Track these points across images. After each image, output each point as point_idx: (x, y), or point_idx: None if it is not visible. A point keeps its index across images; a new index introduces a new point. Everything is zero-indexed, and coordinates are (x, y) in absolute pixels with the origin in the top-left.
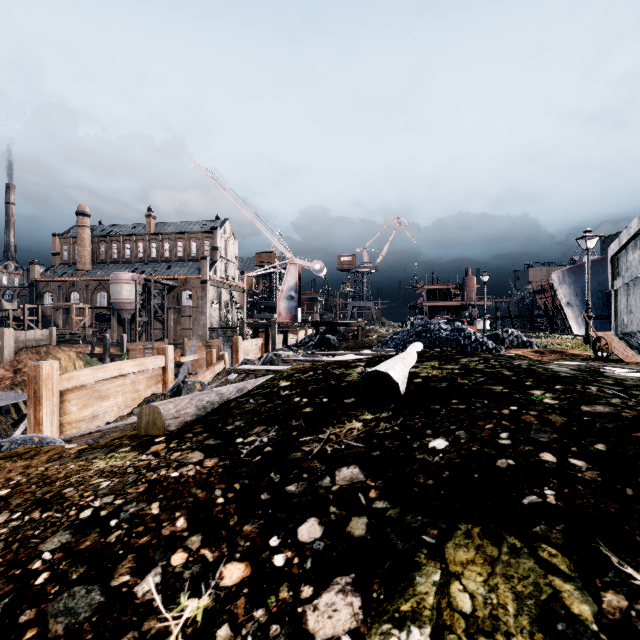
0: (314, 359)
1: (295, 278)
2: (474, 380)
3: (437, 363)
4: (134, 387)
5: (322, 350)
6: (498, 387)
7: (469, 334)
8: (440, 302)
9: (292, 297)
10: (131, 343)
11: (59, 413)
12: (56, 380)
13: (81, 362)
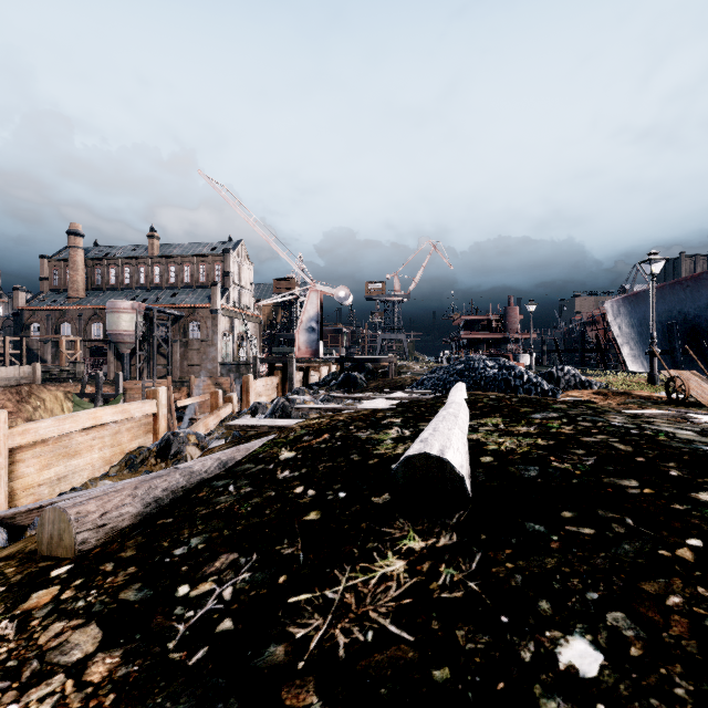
0: (335, 407)
1: (316, 307)
2: (579, 463)
3: (500, 421)
4: (115, 439)
5: (347, 390)
6: (630, 482)
7: (521, 373)
8: (480, 334)
9: (313, 329)
10: (128, 381)
11: (9, 477)
12: (4, 435)
13: (70, 403)
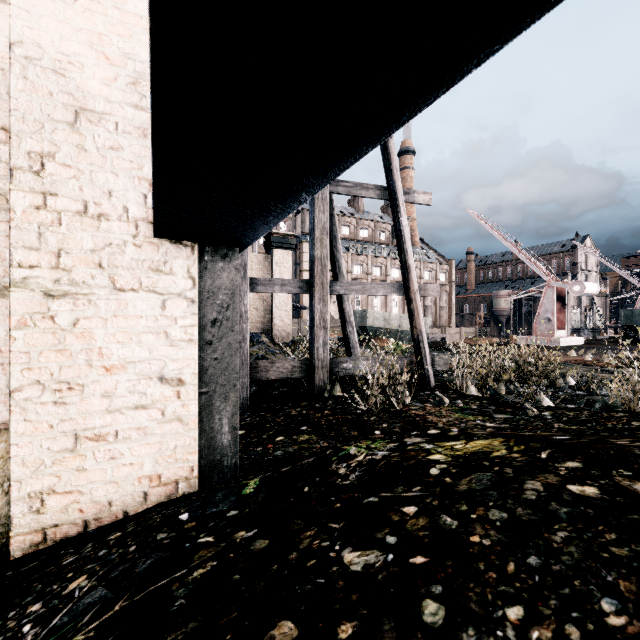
0: None
1: None
2: None
3: None
4: None
5: None
6: None
7: None
8: None
9: None
10: None
11: None
12: None
13: None
